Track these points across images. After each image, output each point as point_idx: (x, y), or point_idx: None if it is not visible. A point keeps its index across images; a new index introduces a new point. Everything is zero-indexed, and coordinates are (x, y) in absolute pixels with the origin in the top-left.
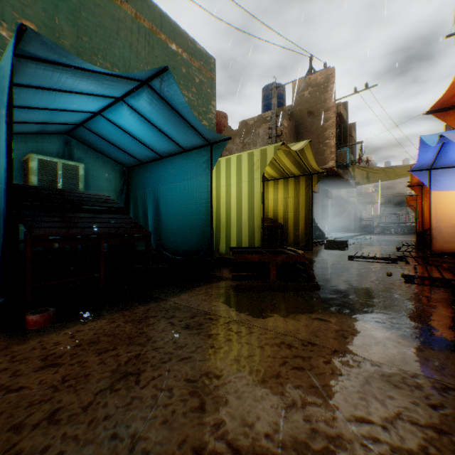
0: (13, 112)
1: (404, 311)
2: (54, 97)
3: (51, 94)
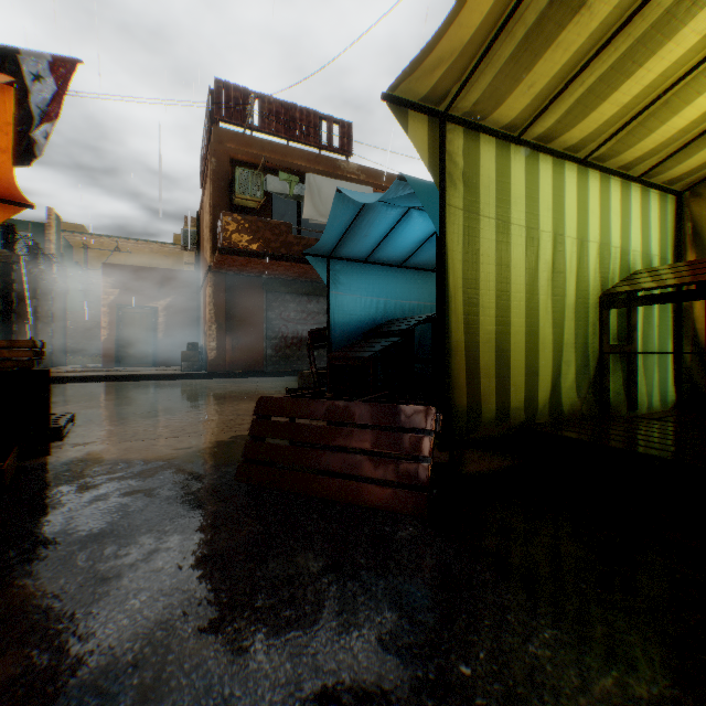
0: (329, 288)
1: (73, 489)
2: (390, 245)
3: (386, 245)
